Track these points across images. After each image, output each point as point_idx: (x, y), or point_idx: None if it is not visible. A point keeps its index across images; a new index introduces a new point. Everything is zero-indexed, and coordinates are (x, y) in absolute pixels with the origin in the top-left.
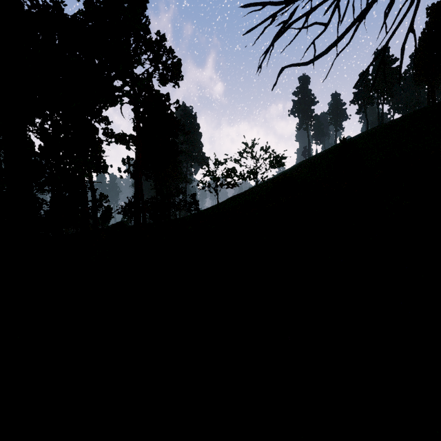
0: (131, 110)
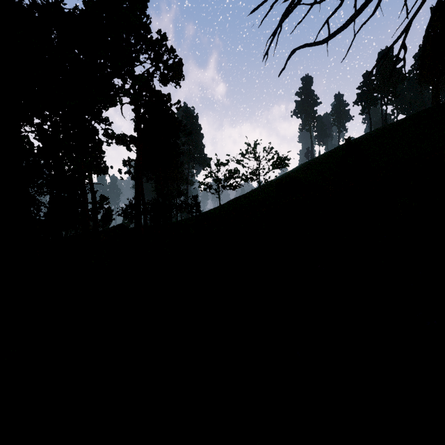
0: (132, 111)
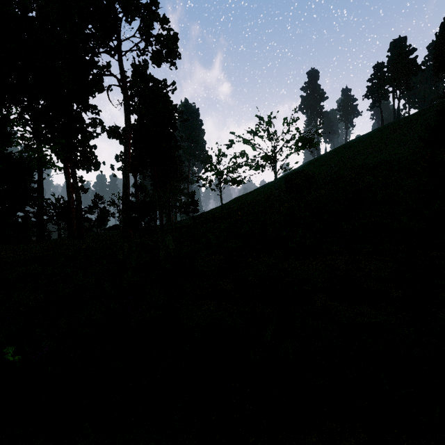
0: None
